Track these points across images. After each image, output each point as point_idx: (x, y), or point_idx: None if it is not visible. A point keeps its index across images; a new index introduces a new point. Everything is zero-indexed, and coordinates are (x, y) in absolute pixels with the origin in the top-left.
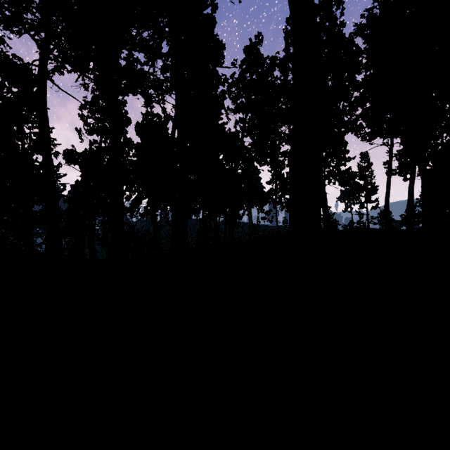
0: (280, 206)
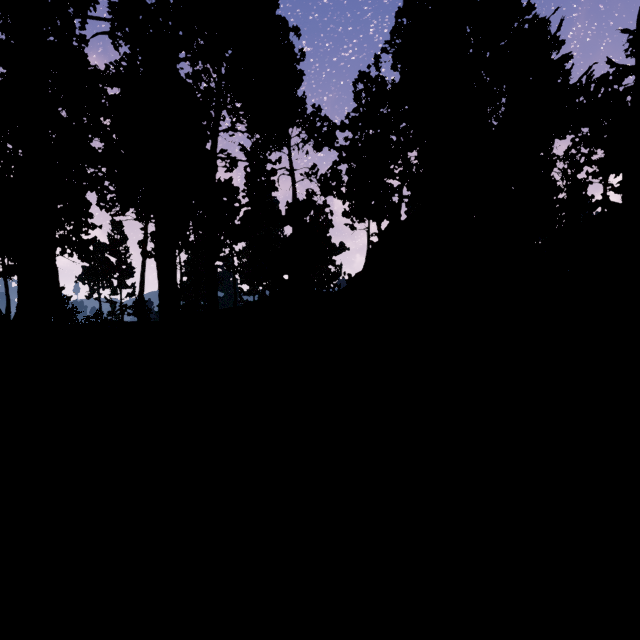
0: None
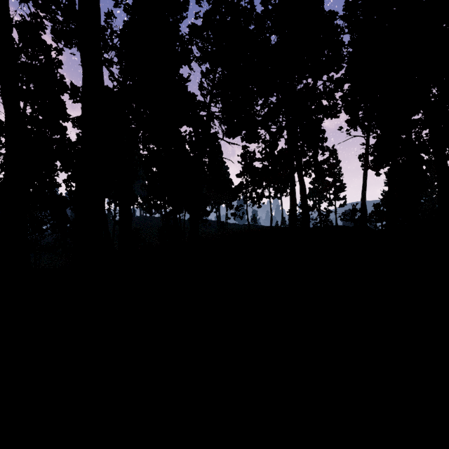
0: (251, 201)
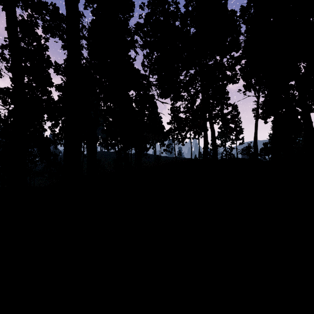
0: (178, 141)
